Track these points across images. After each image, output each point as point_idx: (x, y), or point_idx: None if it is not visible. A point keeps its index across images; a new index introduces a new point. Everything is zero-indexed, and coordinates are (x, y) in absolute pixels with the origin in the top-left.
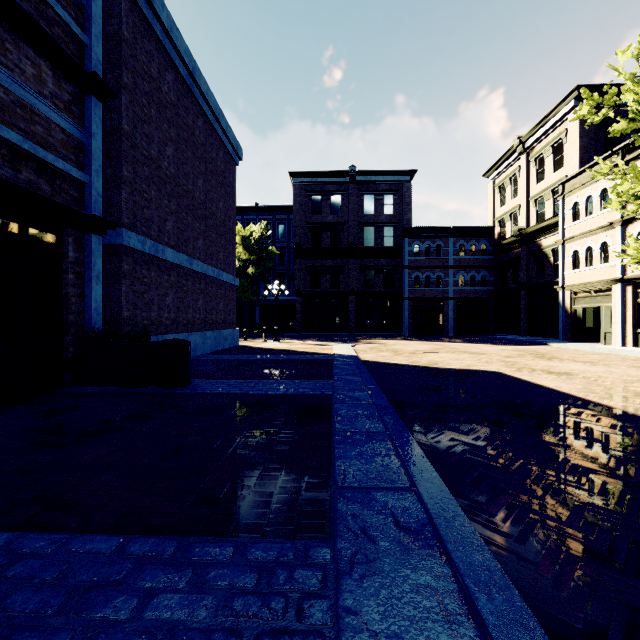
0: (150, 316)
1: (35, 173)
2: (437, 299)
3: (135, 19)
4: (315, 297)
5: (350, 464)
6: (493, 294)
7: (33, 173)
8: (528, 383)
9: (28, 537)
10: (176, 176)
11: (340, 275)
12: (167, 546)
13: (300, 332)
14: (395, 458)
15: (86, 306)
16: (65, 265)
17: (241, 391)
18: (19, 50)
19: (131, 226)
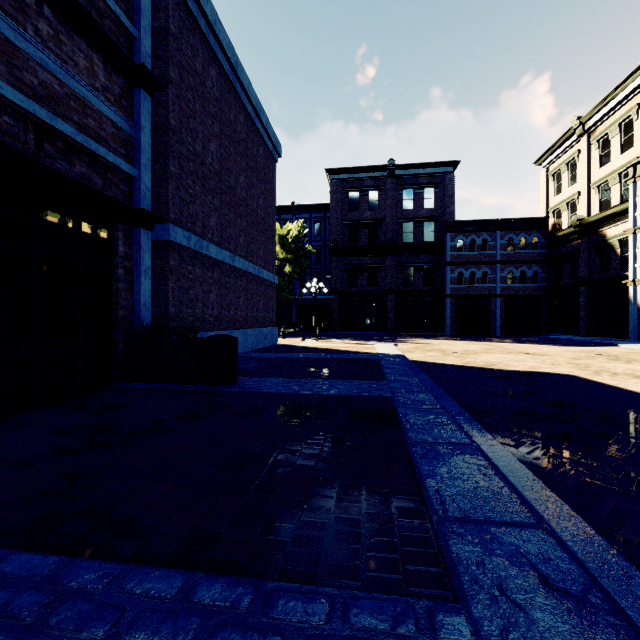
0: (195, 313)
1: (87, 166)
2: (483, 297)
3: (181, 13)
4: (352, 295)
5: (444, 485)
6: (546, 291)
7: (86, 166)
8: (616, 389)
9: (76, 565)
10: (219, 172)
11: (378, 273)
12: (242, 593)
13: (337, 331)
14: (499, 480)
15: (135, 301)
16: (115, 260)
17: (291, 391)
18: (73, 42)
19: (177, 222)
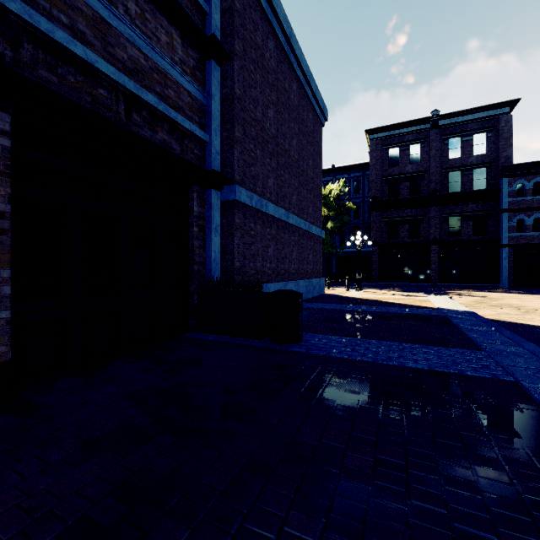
0: (256, 266)
1: (168, 134)
2: None
3: None
4: (392, 247)
5: None
6: None
7: (166, 134)
8: None
9: None
10: (276, 136)
11: (420, 224)
12: None
13: (376, 281)
14: None
15: (207, 257)
16: (191, 219)
17: (366, 357)
18: (156, 20)
19: (241, 183)
